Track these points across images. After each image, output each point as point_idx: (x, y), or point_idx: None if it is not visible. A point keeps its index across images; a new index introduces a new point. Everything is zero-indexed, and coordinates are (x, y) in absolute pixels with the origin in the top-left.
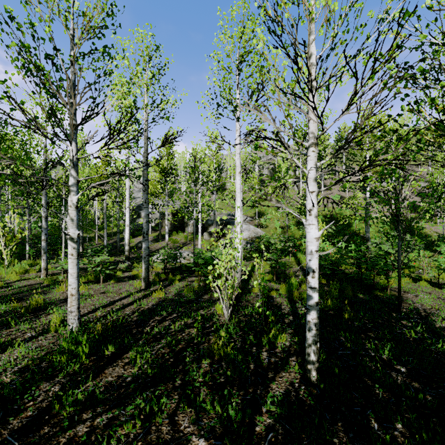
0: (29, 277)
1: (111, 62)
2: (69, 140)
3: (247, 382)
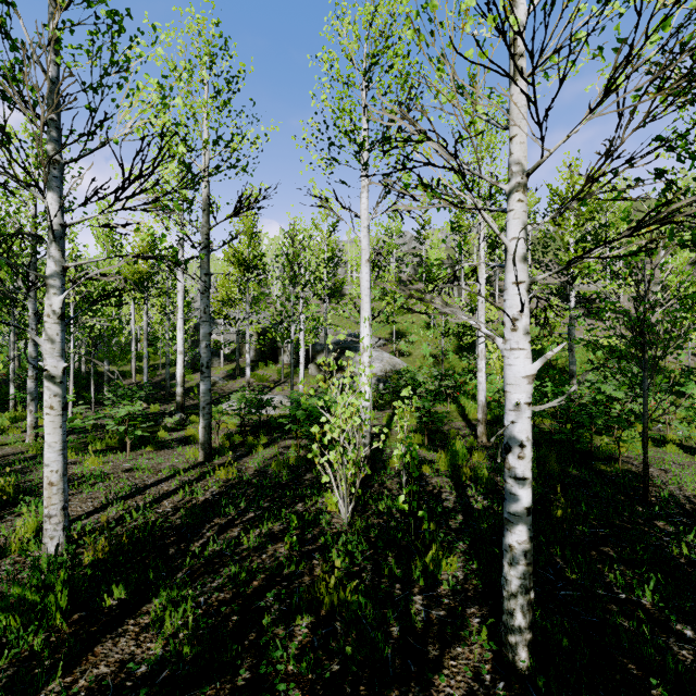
0: (6, 441)
1: (129, 46)
2: (37, 185)
3: (387, 671)
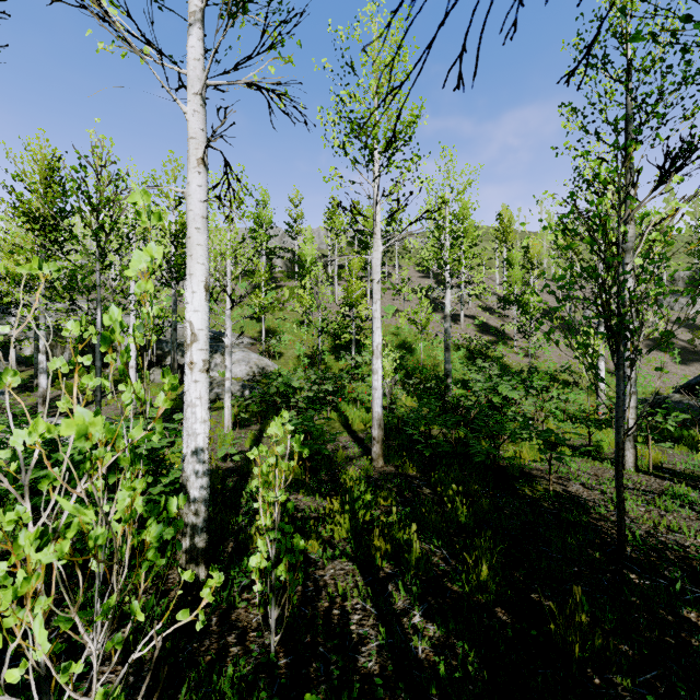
0: None
1: None
2: None
3: None
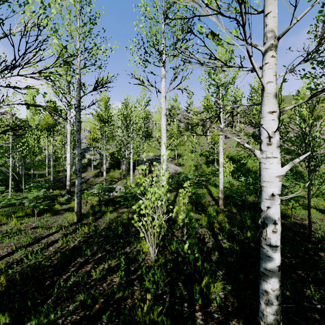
0: None
1: None
2: None
3: None
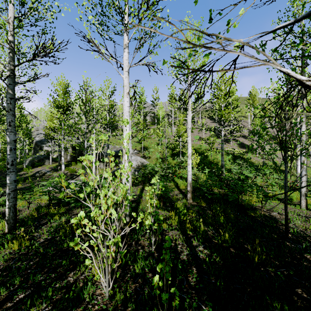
0: None
1: None
2: None
3: None
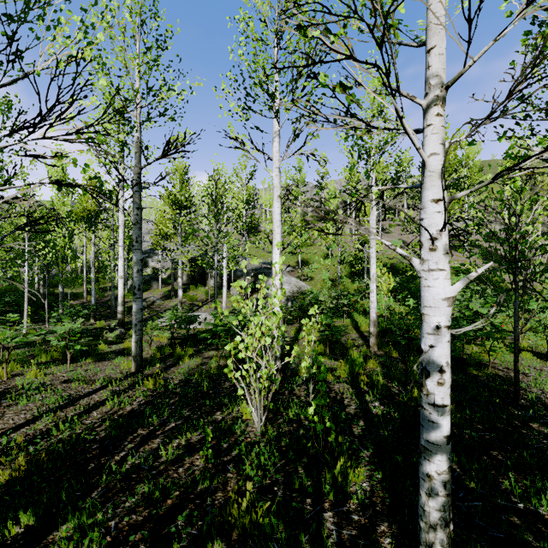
0: None
1: None
2: None
3: None
